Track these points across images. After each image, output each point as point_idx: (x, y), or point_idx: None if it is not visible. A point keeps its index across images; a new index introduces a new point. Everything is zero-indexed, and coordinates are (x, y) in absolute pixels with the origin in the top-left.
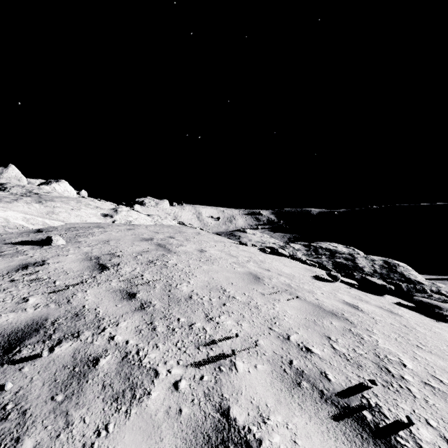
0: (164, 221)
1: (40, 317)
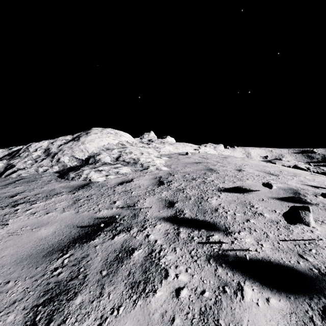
0: (223, 153)
1: (201, 161)
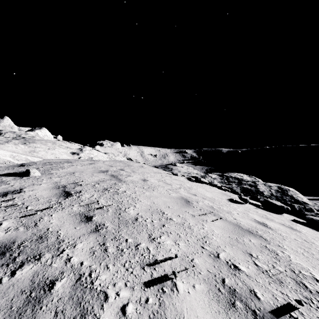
0: (117, 157)
1: (9, 240)
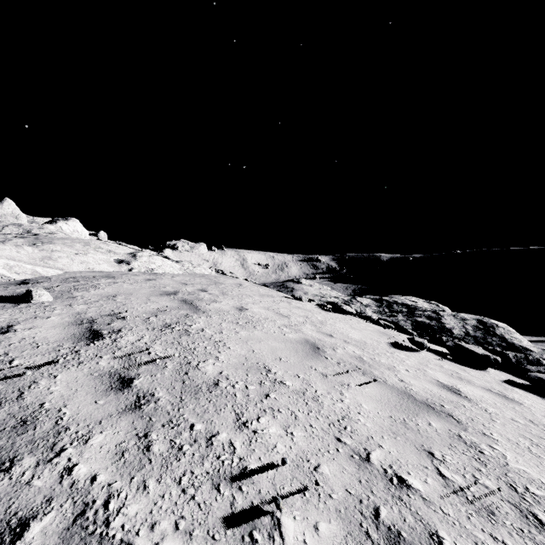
0: (197, 269)
1: None
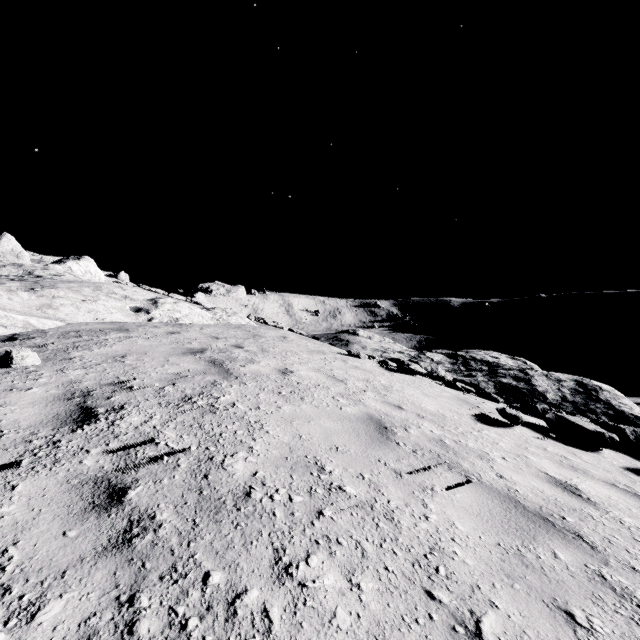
0: (232, 318)
1: None
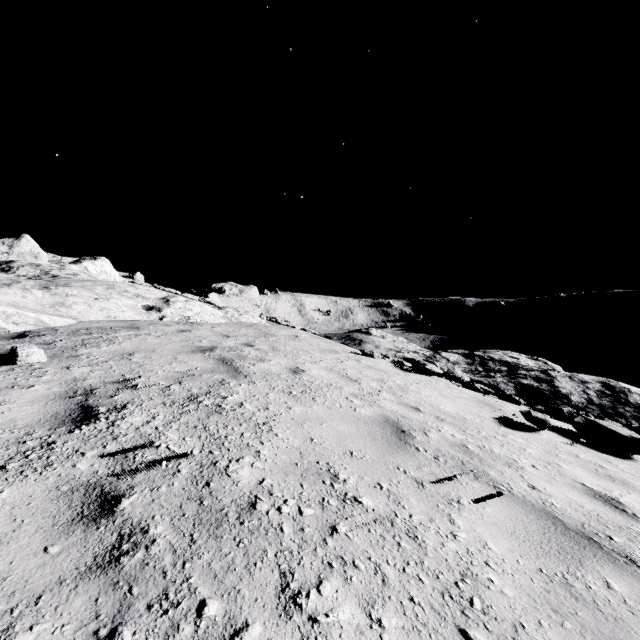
0: (244, 317)
1: None
